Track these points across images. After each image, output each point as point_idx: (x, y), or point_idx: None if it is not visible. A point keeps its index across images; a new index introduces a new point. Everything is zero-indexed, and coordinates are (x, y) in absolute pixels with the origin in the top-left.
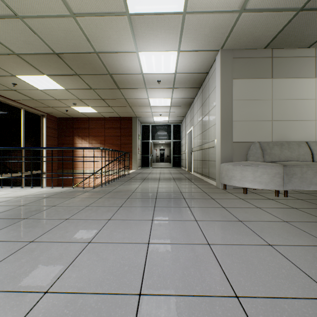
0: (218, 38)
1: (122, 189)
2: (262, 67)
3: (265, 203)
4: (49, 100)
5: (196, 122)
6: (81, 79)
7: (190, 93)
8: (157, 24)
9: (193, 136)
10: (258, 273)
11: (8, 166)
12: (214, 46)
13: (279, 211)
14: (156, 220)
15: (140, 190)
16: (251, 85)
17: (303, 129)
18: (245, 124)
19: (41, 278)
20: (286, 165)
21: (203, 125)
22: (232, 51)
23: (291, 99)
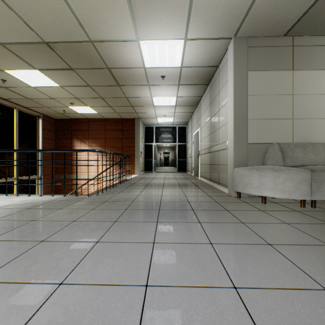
0: (232, 22)
1: (120, 198)
2: (282, 57)
3: (292, 216)
4: (44, 99)
5: (203, 123)
6: (77, 74)
7: (198, 91)
8: (161, 3)
9: (200, 138)
10: None
11: None
12: (226, 33)
13: (314, 229)
14: (158, 242)
15: (141, 199)
16: (269, 78)
17: None
18: (262, 122)
19: None
20: (314, 170)
21: (212, 125)
22: (247, 39)
23: (315, 94)
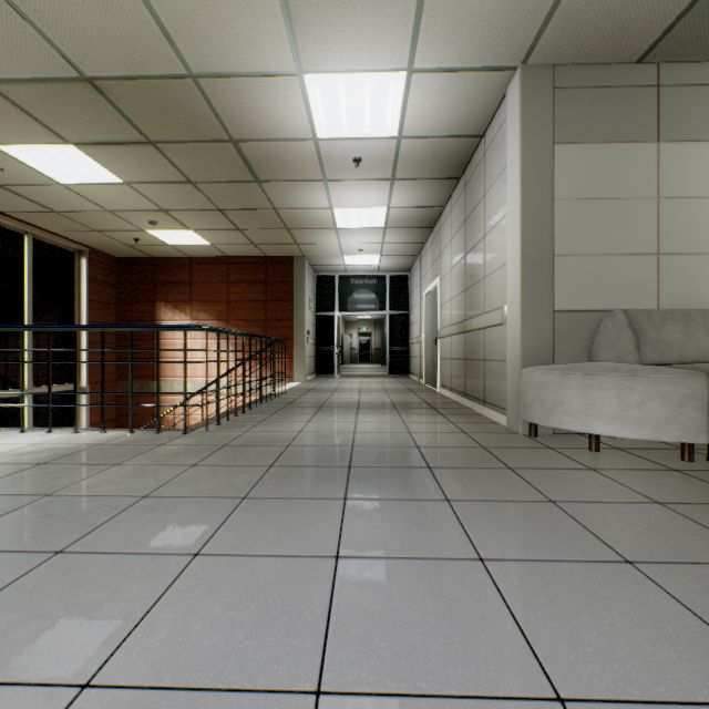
0: (518, 29)
1: (260, 438)
2: (632, 113)
3: (669, 485)
4: (91, 212)
5: (448, 266)
6: (163, 154)
7: (435, 195)
8: None
9: (440, 301)
10: None
11: None
12: (504, 55)
13: None
14: (349, 556)
15: (308, 441)
16: (603, 161)
17: None
18: (586, 263)
19: None
20: None
21: (469, 271)
22: (552, 71)
23: (708, 198)
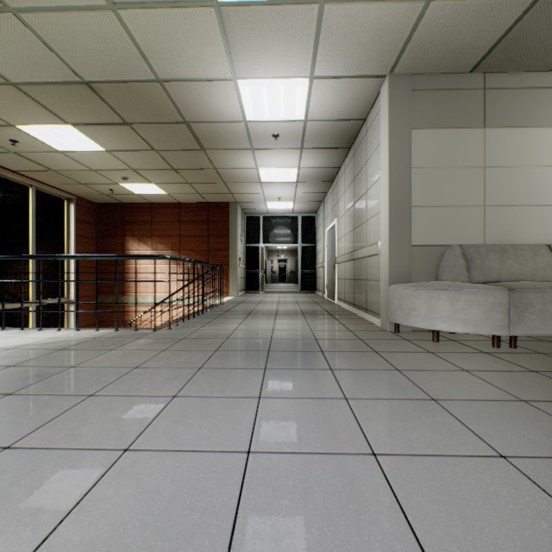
0: (385, 52)
1: (207, 334)
2: (466, 107)
3: (477, 361)
4: (79, 171)
5: (343, 211)
6: (135, 131)
7: (333, 159)
8: (272, 23)
9: (337, 237)
10: (489, 532)
11: (6, 289)
12: (377, 68)
13: (507, 379)
14: (266, 397)
15: (241, 336)
16: (446, 141)
17: (542, 221)
18: (434, 212)
19: (0, 545)
20: (514, 288)
21: (356, 216)
22: (410, 78)
23: (520, 167)
